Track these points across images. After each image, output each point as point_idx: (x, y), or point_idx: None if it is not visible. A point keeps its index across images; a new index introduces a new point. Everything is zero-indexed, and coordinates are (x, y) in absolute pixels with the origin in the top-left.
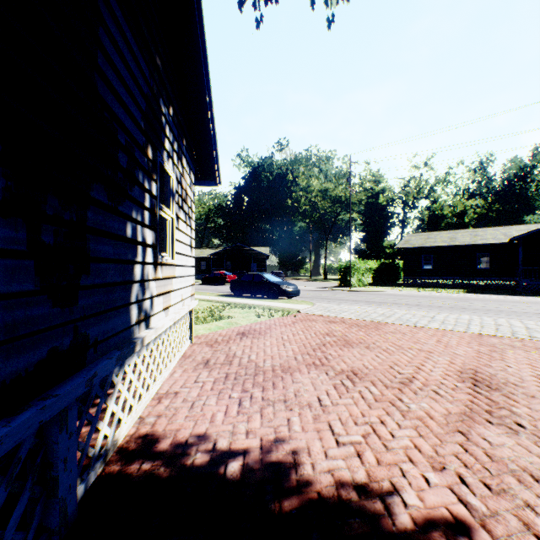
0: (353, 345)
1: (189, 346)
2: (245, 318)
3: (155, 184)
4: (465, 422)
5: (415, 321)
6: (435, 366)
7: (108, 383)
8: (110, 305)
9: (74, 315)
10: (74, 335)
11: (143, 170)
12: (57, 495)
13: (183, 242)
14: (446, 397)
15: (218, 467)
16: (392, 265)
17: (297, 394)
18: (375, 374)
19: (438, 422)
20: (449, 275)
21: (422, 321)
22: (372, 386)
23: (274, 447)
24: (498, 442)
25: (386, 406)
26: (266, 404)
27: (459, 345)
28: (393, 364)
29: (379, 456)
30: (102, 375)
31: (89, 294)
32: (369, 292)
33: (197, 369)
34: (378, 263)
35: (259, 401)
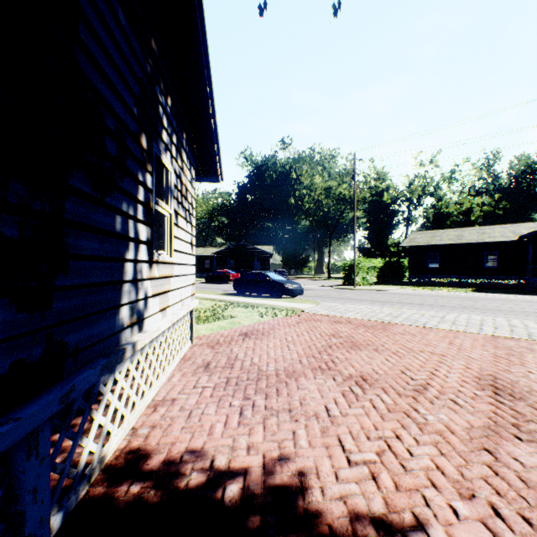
0: (361, 347)
1: (189, 347)
2: (247, 318)
3: (151, 176)
4: (490, 438)
5: (424, 321)
6: (450, 371)
7: (94, 394)
8: (95, 307)
9: (47, 321)
10: (47, 344)
11: (136, 161)
12: (24, 533)
13: (183, 239)
14: (466, 408)
15: (216, 490)
16: (397, 263)
17: (303, 402)
18: (385, 380)
19: (460, 437)
20: (455, 274)
21: (431, 321)
22: (384, 393)
23: (278, 466)
24: (531, 463)
25: (401, 417)
26: (269, 414)
27: (473, 348)
28: (405, 369)
29: (397, 480)
30: (82, 389)
31: (67, 296)
32: (374, 291)
33: (197, 372)
34: (383, 262)
35: (262, 410)
